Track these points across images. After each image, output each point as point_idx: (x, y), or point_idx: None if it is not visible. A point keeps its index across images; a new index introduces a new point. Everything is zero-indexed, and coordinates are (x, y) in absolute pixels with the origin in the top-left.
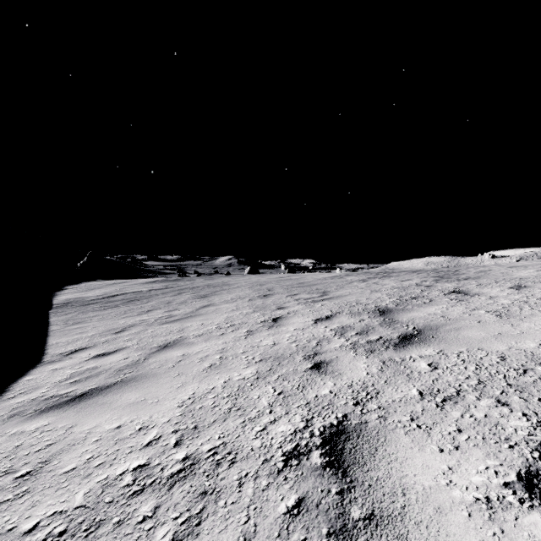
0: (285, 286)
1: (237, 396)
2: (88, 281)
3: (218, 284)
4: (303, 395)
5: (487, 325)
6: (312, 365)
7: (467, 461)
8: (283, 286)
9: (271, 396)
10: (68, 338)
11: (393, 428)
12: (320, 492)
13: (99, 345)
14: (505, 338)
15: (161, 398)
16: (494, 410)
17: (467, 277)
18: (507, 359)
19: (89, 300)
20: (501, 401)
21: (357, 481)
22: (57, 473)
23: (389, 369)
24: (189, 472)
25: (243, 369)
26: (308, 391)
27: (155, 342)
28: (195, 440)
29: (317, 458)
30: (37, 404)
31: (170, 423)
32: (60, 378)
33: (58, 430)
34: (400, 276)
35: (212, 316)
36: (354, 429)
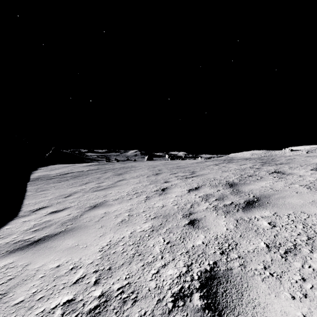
0: (169, 168)
1: (139, 244)
2: (52, 165)
3: (128, 166)
4: (183, 244)
5: (303, 195)
6: (188, 222)
7: None
8: (168, 168)
9: (162, 245)
10: (36, 200)
11: (252, 275)
12: None
13: (54, 205)
14: None
15: (88, 244)
16: None
17: (281, 163)
18: None
19: (51, 176)
20: None
21: None
22: (9, 305)
23: (241, 226)
24: (103, 308)
25: (143, 224)
26: (187, 242)
27: (88, 204)
28: (109, 280)
29: (197, 300)
30: (9, 246)
31: (92, 264)
32: (26, 227)
33: (18, 267)
34: (238, 162)
35: (124, 187)
36: (223, 275)
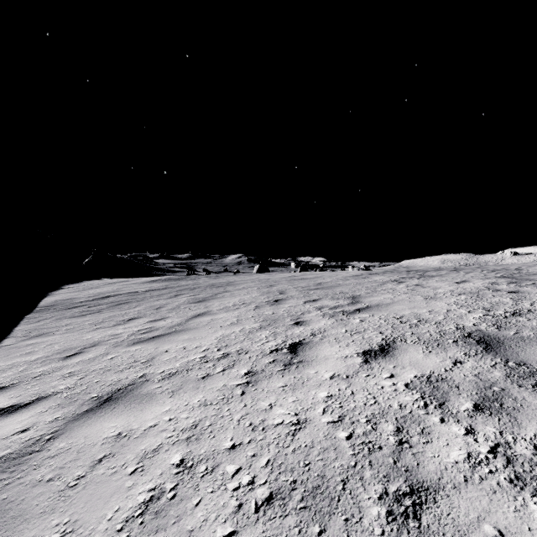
0: (300, 288)
1: None
2: (90, 280)
3: (222, 284)
4: None
5: None
6: None
7: None
8: (298, 288)
9: None
10: (3, 363)
11: None
12: None
13: (24, 383)
14: None
15: None
16: None
17: None
18: None
19: (76, 302)
20: None
21: None
22: None
23: None
24: None
25: None
26: None
27: (99, 386)
28: None
29: None
30: None
31: None
32: None
33: None
34: (446, 276)
35: (202, 333)
36: None
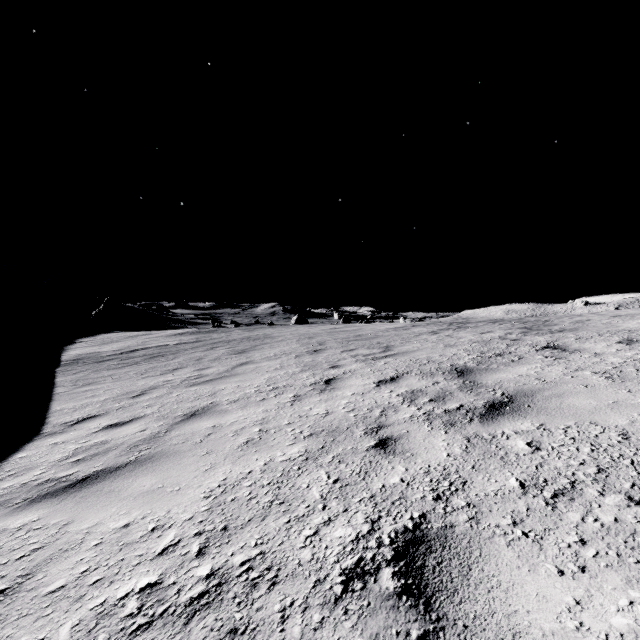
0: (339, 340)
1: (281, 483)
2: (104, 333)
3: (259, 337)
4: (365, 484)
5: (597, 391)
6: (376, 442)
7: (601, 590)
8: (337, 340)
9: (325, 485)
10: (76, 403)
11: (490, 535)
12: (396, 635)
13: (112, 412)
14: (623, 408)
15: (183, 485)
16: (627, 511)
17: (562, 329)
18: (632, 438)
19: (104, 356)
20: (634, 499)
21: (446, 619)
22: (39, 593)
23: (476, 450)
24: (215, 596)
25: (288, 447)
26: (373, 479)
27: (181, 409)
28: (224, 548)
29: (388, 580)
30: (28, 491)
31: (193, 521)
32: (60, 455)
33: (49, 529)
34: (478, 328)
35: (251, 376)
36: (437, 537)
